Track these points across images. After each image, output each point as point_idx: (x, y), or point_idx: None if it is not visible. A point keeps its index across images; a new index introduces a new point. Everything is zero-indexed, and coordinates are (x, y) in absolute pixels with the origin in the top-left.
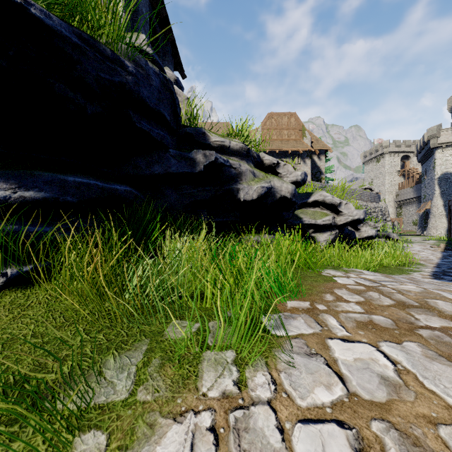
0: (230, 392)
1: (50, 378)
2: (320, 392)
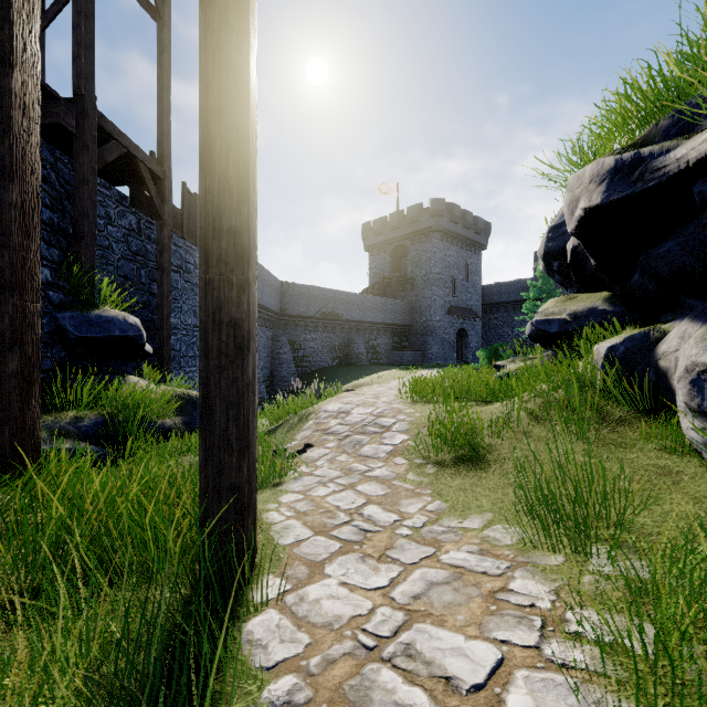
0: (566, 625)
1: (628, 540)
2: (524, 701)
